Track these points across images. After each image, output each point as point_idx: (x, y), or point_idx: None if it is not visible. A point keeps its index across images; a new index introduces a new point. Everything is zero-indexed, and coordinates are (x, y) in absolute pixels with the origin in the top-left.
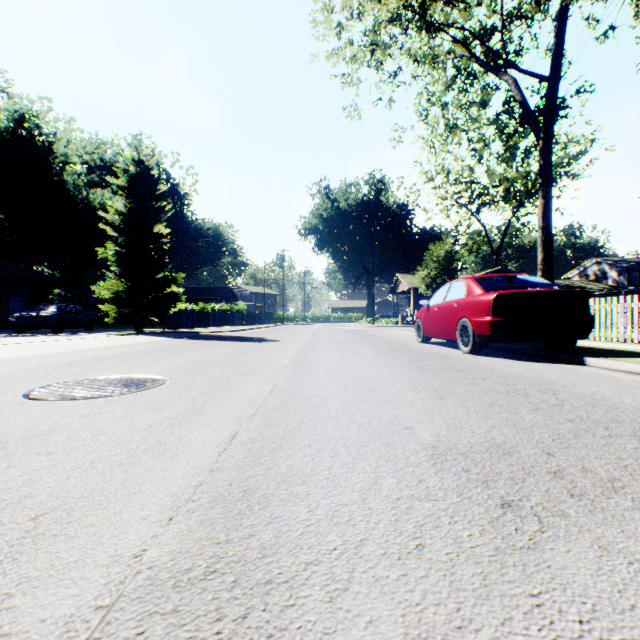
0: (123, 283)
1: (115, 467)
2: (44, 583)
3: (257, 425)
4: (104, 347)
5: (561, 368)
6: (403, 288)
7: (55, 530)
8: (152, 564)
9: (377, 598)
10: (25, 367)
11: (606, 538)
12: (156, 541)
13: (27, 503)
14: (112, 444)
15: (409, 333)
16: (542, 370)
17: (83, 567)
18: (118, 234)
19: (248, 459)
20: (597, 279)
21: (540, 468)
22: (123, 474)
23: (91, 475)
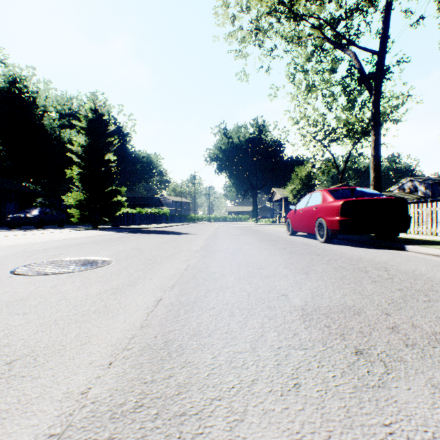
0: (84, 194)
1: (72, 324)
2: (11, 415)
3: (176, 293)
4: (70, 238)
5: (389, 252)
6: (277, 198)
7: (23, 372)
8: (94, 399)
9: (266, 427)
10: (14, 252)
11: (436, 378)
12: (98, 381)
13: (5, 351)
14: (71, 307)
15: (281, 229)
16: (376, 254)
17: (42, 402)
18: (80, 160)
19: (169, 318)
20: (411, 192)
21: (381, 324)
22: (77, 329)
23: (54, 330)
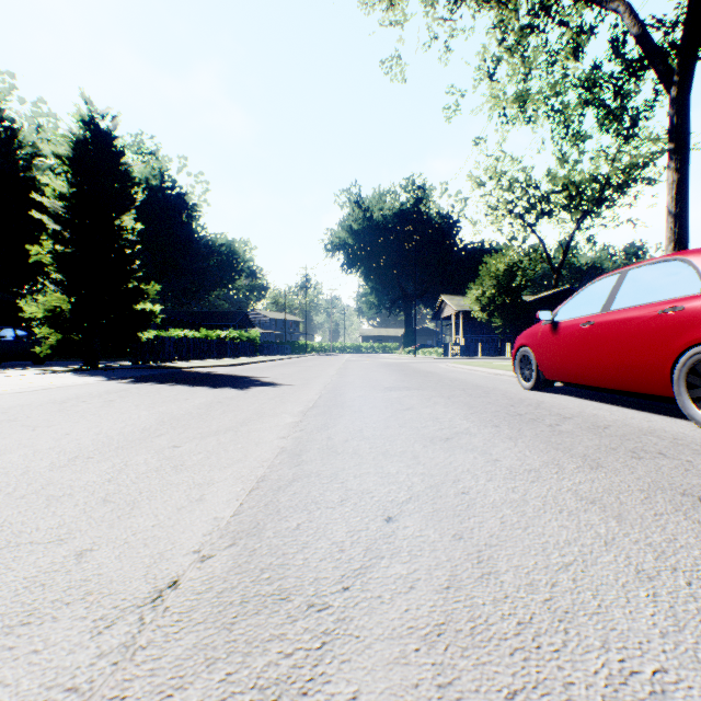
0: (69, 297)
1: None
2: None
3: None
4: None
5: None
6: (449, 312)
7: None
8: None
9: None
10: None
11: None
12: None
13: None
14: None
15: (480, 369)
16: None
17: None
18: (61, 227)
19: None
20: None
21: None
22: None
23: None
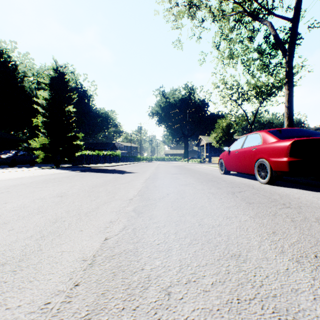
0: (48, 139)
1: None
2: None
3: None
4: (15, 178)
5: None
6: (203, 143)
7: None
8: None
9: None
10: None
11: None
12: None
13: None
14: None
15: (211, 167)
16: None
17: None
18: (45, 111)
19: None
20: None
21: None
22: None
23: None
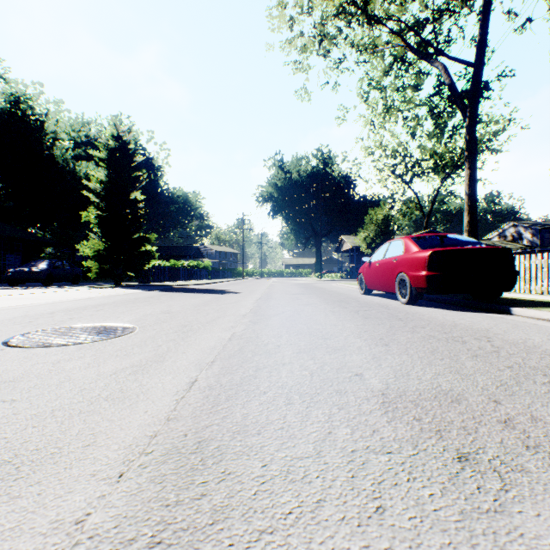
0: (104, 243)
1: (74, 416)
2: None
3: (215, 372)
4: (85, 298)
5: (490, 317)
6: (347, 247)
7: None
8: (93, 533)
9: None
10: (11, 316)
11: None
12: (102, 503)
13: None
14: (75, 391)
15: (352, 286)
16: (474, 319)
17: (18, 536)
18: (99, 200)
19: (205, 407)
20: (514, 239)
21: (490, 417)
22: (81, 423)
23: (49, 425)
